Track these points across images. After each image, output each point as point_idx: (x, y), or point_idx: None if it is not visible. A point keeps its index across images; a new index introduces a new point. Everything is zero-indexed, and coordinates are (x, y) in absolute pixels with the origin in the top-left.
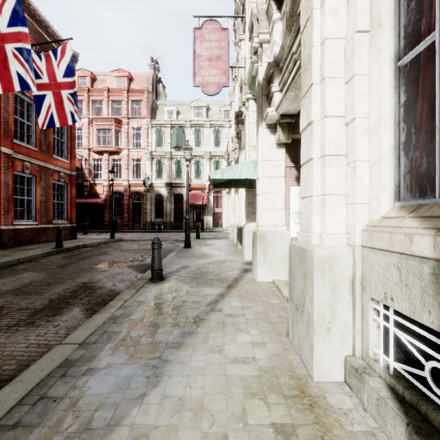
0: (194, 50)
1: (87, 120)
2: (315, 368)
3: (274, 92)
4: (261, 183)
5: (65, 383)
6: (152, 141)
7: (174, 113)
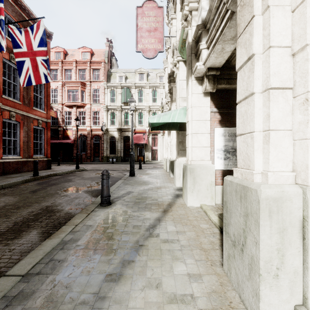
0: (136, 24)
1: (61, 83)
2: None
3: (202, 49)
4: (190, 125)
5: None
6: (107, 98)
7: (123, 78)
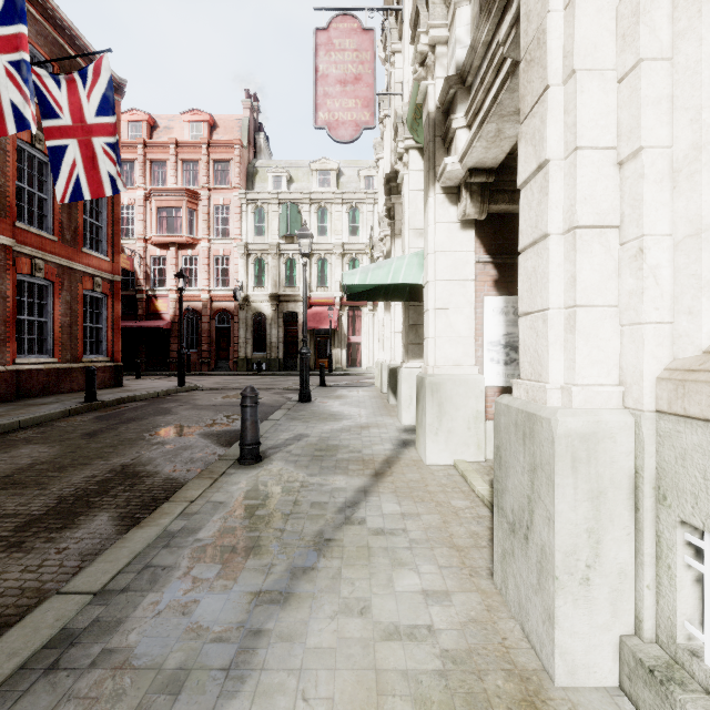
0: (315, 66)
1: (142, 193)
2: (558, 660)
3: (457, 129)
4: (433, 291)
5: (53, 686)
6: (247, 227)
7: (283, 180)
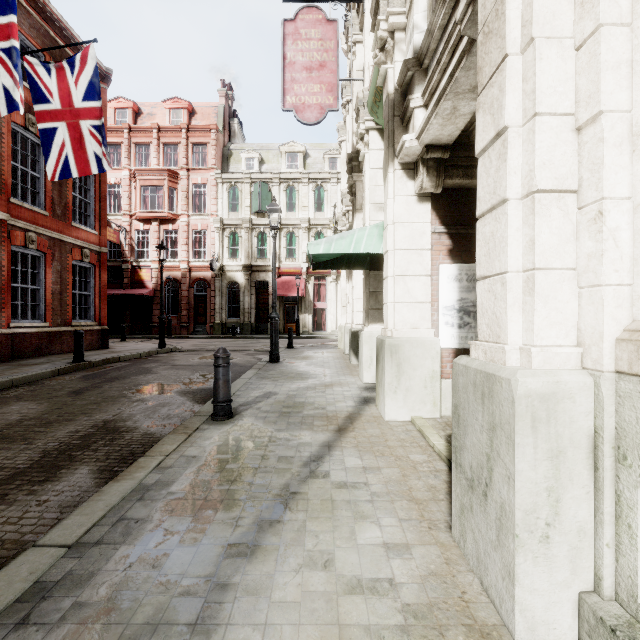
0: (283, 54)
1: (128, 173)
2: (518, 616)
3: (415, 108)
4: (392, 259)
5: None
6: (223, 204)
7: (255, 161)
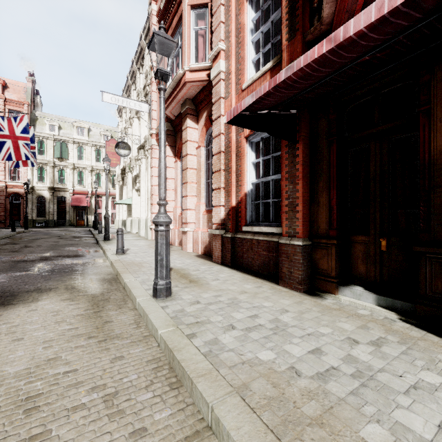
0: (106, 149)
1: None
2: (141, 234)
3: (137, 183)
4: (134, 205)
5: None
6: None
7: (56, 127)
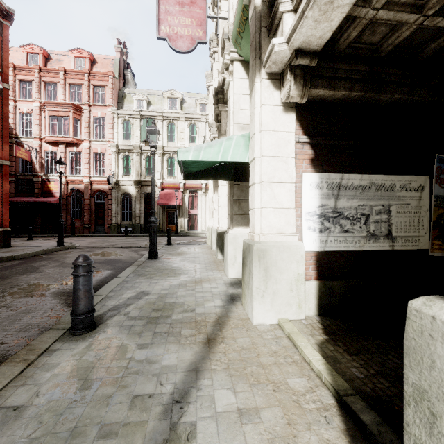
0: None
1: (38, 105)
2: None
3: (284, 13)
4: (259, 166)
5: None
6: (118, 133)
7: (144, 103)
